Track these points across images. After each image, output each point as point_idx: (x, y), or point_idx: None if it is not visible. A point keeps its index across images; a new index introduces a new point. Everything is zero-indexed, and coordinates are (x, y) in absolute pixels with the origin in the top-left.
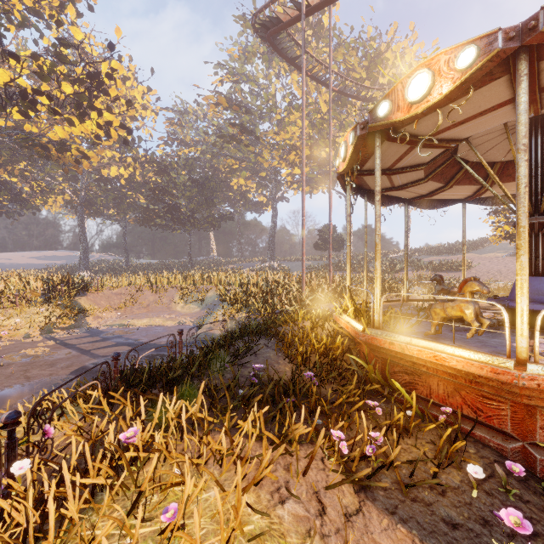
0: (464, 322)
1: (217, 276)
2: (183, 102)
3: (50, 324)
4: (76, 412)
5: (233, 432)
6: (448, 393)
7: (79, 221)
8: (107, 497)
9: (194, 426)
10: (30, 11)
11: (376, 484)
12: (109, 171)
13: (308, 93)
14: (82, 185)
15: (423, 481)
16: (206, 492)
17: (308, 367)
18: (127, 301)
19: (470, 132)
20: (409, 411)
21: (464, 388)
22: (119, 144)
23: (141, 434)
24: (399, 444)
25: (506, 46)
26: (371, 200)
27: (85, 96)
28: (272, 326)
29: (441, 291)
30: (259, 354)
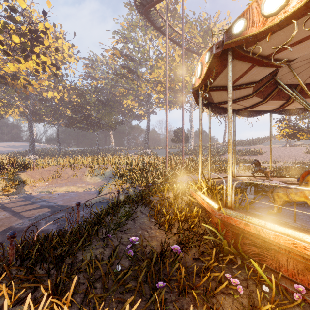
0: None
1: (112, 159)
2: (94, 54)
3: None
4: None
5: None
6: (298, 270)
7: (29, 124)
8: None
9: None
10: None
11: None
12: (47, 94)
13: (168, 50)
14: (30, 102)
15: None
16: None
17: (174, 236)
18: (54, 175)
19: (300, 53)
20: (264, 286)
21: None
22: (54, 78)
23: None
24: None
25: None
26: (212, 110)
27: (28, 44)
28: (146, 197)
29: (258, 171)
30: (136, 220)
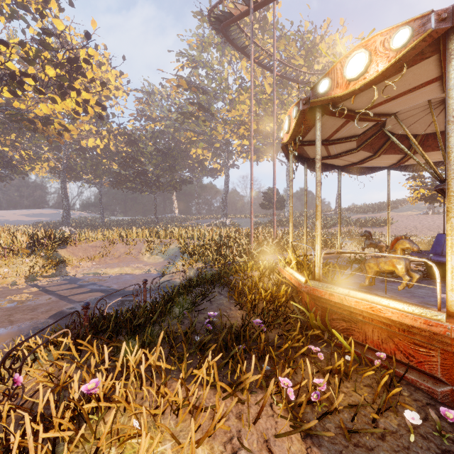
0: (393, 274)
1: (178, 231)
2: (150, 84)
3: (34, 273)
4: (47, 358)
5: (189, 379)
6: (382, 339)
7: (62, 184)
8: (65, 453)
9: (152, 375)
10: (18, 5)
11: (323, 432)
12: (87, 142)
13: (255, 77)
14: (64, 154)
15: (366, 429)
16: (162, 445)
17: (257, 314)
18: (101, 252)
19: (399, 107)
20: (347, 356)
21: (397, 335)
22: (95, 120)
23: (103, 383)
24: (339, 388)
25: (438, 26)
26: (309, 167)
27: (66, 78)
28: (225, 276)
29: (370, 245)
30: (214, 301)
